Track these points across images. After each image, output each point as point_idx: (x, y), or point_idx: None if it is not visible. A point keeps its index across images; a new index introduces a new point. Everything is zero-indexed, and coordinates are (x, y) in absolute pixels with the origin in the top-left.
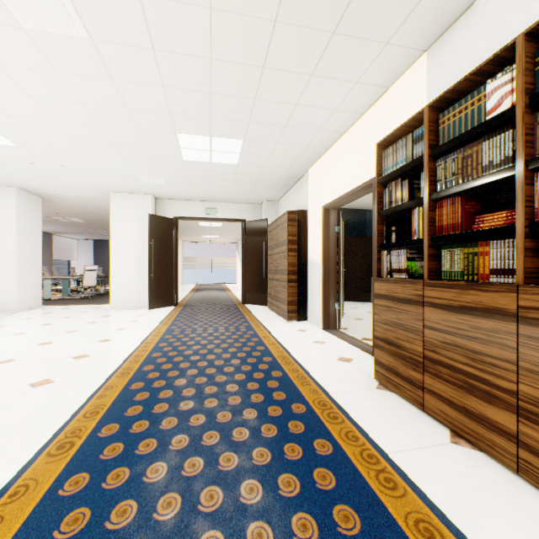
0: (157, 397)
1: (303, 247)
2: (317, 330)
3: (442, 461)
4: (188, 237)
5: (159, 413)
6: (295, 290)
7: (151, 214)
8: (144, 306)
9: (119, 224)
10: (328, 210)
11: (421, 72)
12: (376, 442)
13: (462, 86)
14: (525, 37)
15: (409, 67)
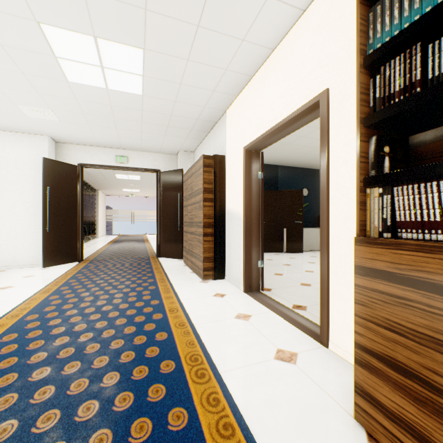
0: None
1: (220, 196)
2: (238, 294)
3: None
4: (109, 191)
5: None
6: (211, 244)
7: (46, 158)
8: (38, 264)
9: (4, 168)
10: (250, 152)
11: None
12: None
13: None
14: None
15: None
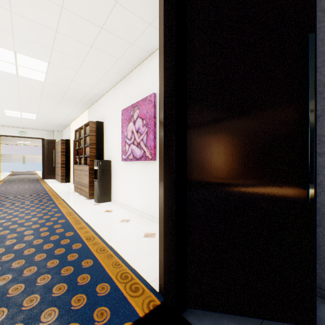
0: (0, 198)
1: (68, 153)
2: (71, 184)
3: (72, 196)
4: (5, 142)
5: (2, 199)
6: (65, 170)
7: None
8: None
9: None
10: None
11: (87, 114)
12: (61, 196)
13: (82, 127)
14: (84, 125)
15: (86, 110)
